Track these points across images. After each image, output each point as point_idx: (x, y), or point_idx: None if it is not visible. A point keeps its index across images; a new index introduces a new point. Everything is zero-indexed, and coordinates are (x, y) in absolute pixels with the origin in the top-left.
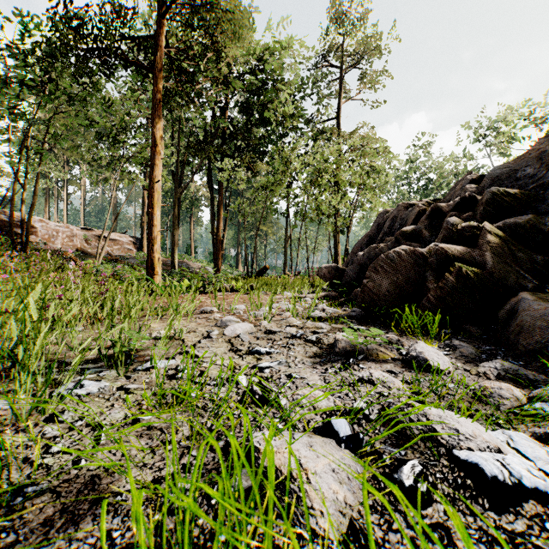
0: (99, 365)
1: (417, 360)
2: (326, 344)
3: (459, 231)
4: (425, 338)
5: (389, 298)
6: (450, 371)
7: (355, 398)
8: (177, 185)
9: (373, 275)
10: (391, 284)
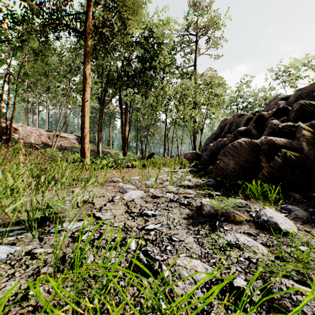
0: (23, 227)
1: (268, 223)
2: (194, 206)
3: (279, 128)
4: (265, 203)
5: (234, 173)
6: (296, 233)
7: (229, 267)
8: (100, 105)
9: (223, 158)
10: (235, 163)
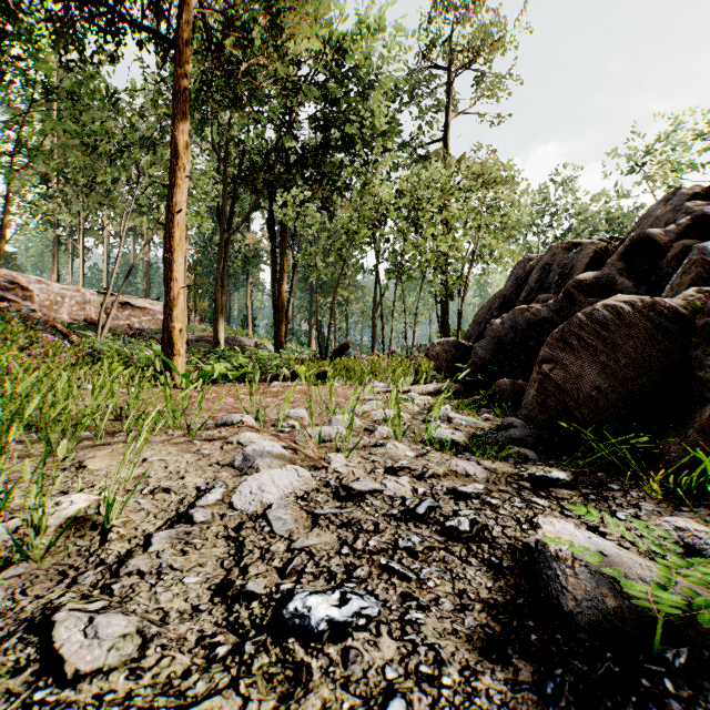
0: None
1: None
2: (504, 549)
3: None
4: None
5: (600, 402)
6: None
7: None
8: (222, 230)
9: (561, 356)
10: (603, 373)
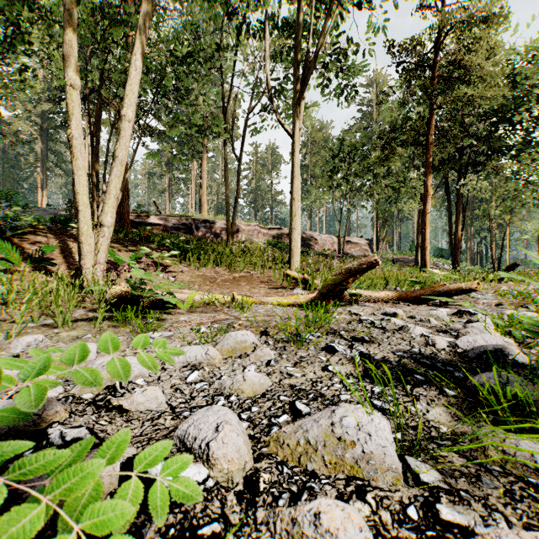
0: None
1: None
2: None
3: None
4: None
5: None
6: None
7: None
8: (420, 200)
9: None
10: None
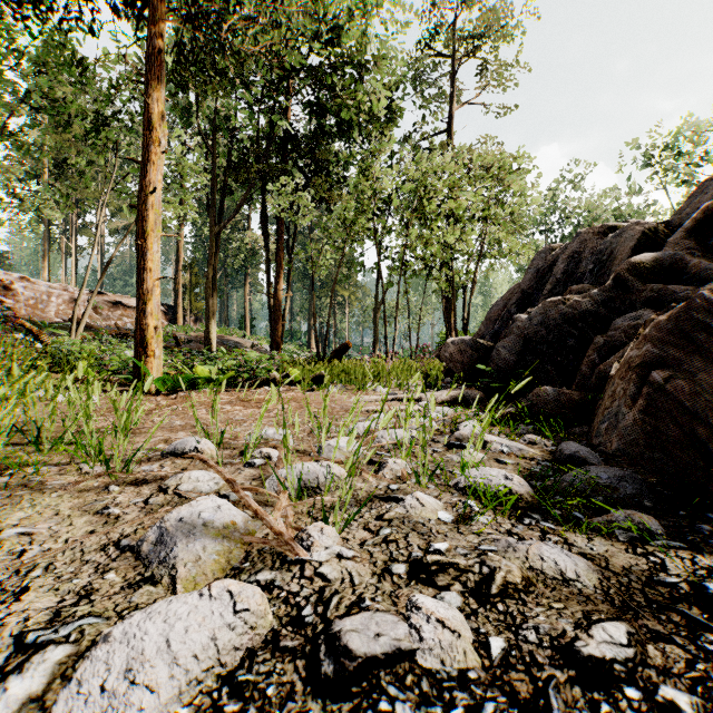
0: None
1: None
2: None
3: None
4: None
5: None
6: None
7: None
8: (213, 223)
9: (677, 357)
10: None
